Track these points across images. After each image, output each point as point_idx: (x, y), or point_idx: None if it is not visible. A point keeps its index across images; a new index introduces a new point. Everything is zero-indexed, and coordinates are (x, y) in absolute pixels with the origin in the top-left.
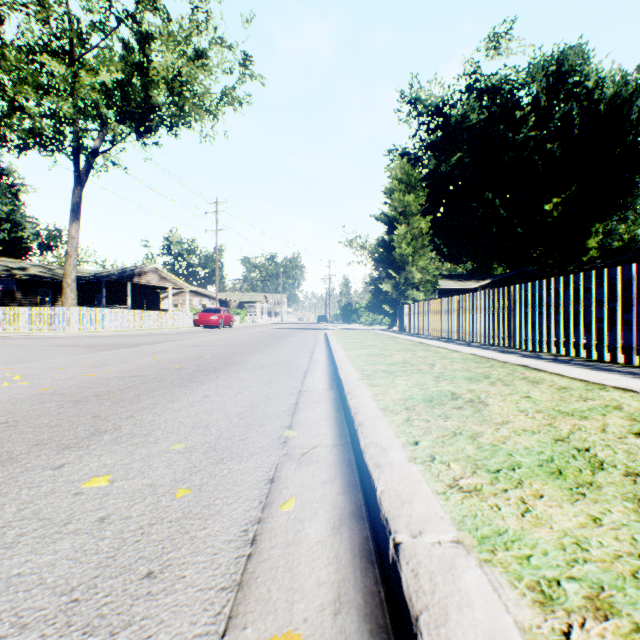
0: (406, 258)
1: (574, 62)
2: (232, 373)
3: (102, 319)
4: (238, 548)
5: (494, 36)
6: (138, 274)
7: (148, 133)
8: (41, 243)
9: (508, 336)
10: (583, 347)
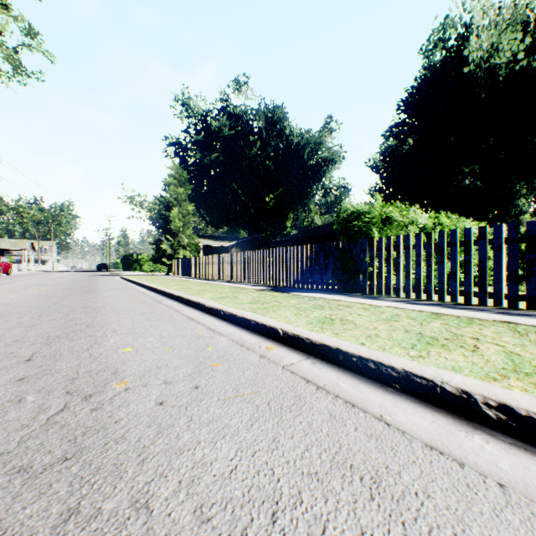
0: (179, 228)
1: (280, 117)
2: (104, 291)
3: None
4: (153, 299)
5: (238, 83)
6: None
7: None
8: None
9: (222, 275)
10: (241, 278)
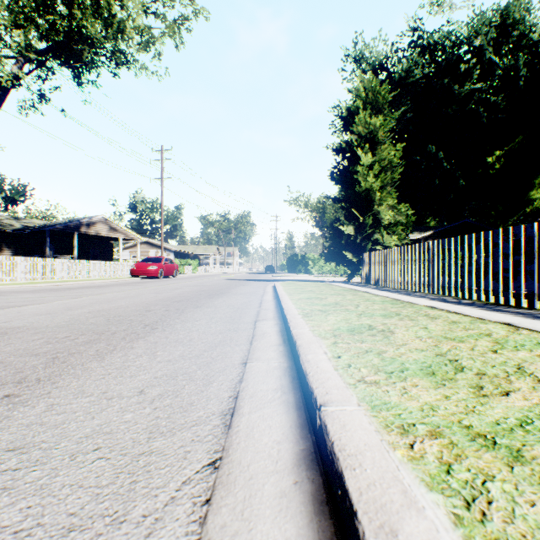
0: (372, 194)
1: (519, 14)
2: None
3: (12, 269)
4: None
5: None
6: (86, 224)
7: (80, 67)
8: (5, 198)
9: None
10: None
